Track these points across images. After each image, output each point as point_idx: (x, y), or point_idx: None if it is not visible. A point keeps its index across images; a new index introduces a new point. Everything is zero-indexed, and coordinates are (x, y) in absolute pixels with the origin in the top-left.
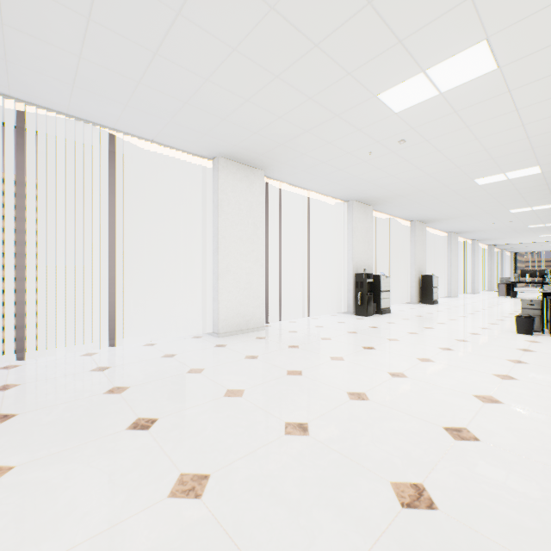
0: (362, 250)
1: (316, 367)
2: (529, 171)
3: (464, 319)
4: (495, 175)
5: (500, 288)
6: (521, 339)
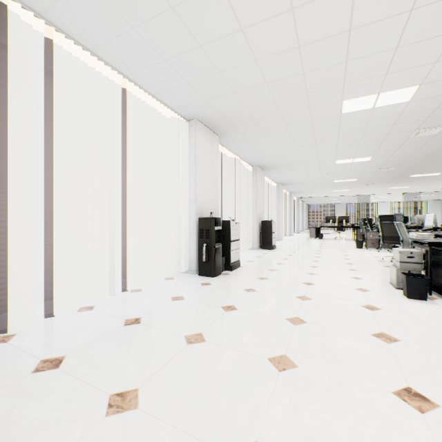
0: (207, 188)
1: None
2: (402, 96)
3: (322, 272)
4: (369, 95)
5: (311, 231)
6: (438, 315)
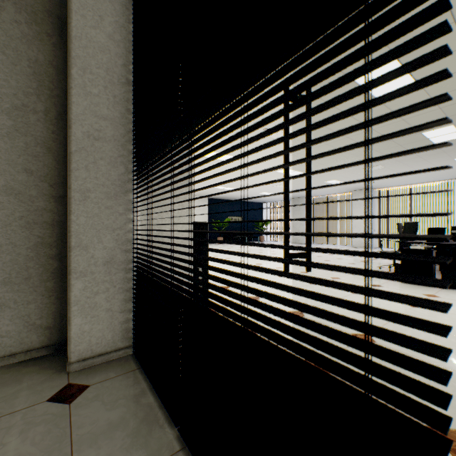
0: None
1: None
2: None
3: None
4: None
5: None
6: None
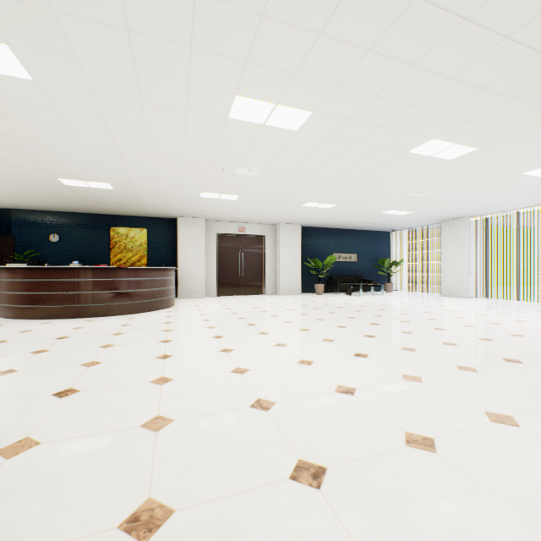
0: None
1: (536, 314)
2: None
3: None
4: None
5: None
6: None
